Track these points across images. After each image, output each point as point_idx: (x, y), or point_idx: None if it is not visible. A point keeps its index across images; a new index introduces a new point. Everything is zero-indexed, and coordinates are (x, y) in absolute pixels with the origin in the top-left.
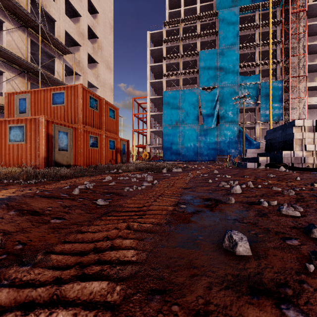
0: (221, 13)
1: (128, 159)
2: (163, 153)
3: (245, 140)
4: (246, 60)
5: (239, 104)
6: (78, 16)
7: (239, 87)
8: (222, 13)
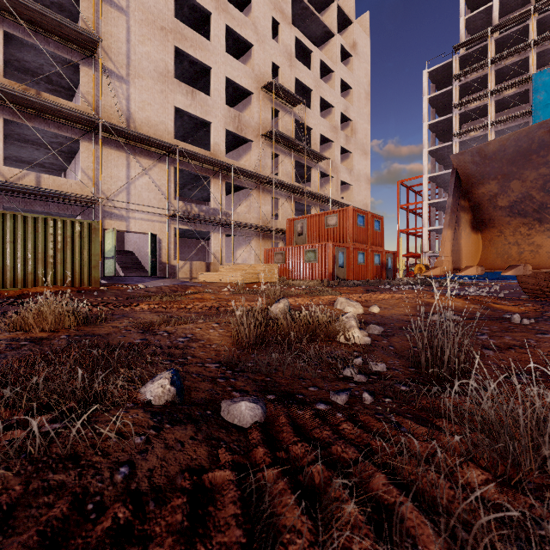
0: None
1: (394, 275)
2: None
3: None
4: None
5: None
6: (329, 107)
7: None
8: None
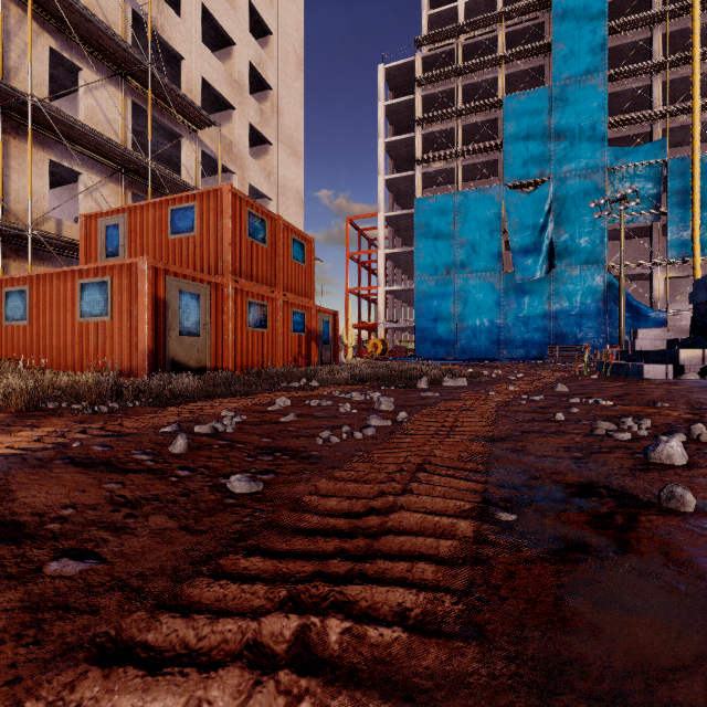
0: None
1: (334, 356)
2: (416, 342)
3: (625, 309)
4: (627, 108)
5: (608, 219)
6: (228, 45)
7: (608, 176)
8: None
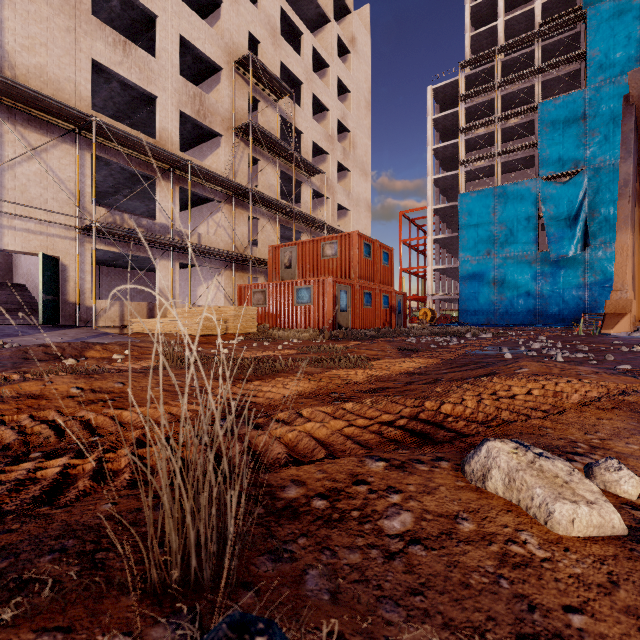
0: (593, 13)
1: (404, 322)
2: (460, 311)
3: None
4: None
5: None
6: (324, 111)
7: None
8: (597, 12)
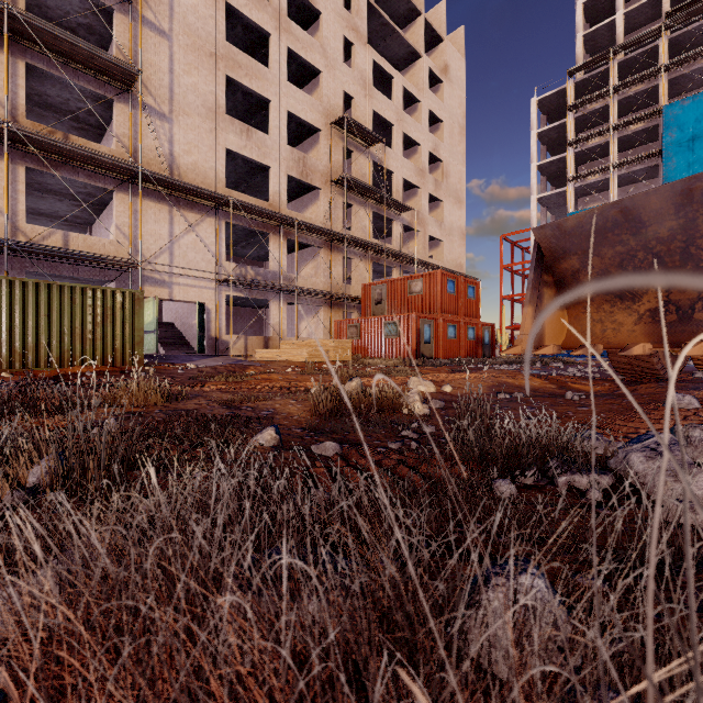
0: None
1: (492, 352)
2: None
3: None
4: None
5: None
6: (415, 145)
7: None
8: None
